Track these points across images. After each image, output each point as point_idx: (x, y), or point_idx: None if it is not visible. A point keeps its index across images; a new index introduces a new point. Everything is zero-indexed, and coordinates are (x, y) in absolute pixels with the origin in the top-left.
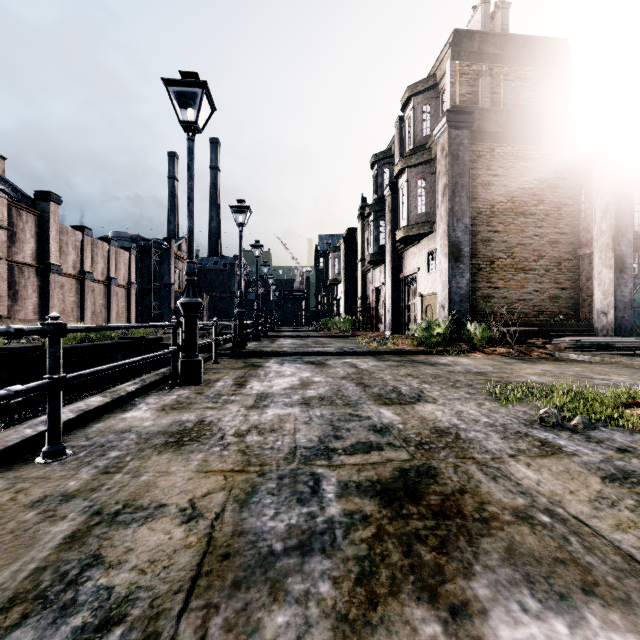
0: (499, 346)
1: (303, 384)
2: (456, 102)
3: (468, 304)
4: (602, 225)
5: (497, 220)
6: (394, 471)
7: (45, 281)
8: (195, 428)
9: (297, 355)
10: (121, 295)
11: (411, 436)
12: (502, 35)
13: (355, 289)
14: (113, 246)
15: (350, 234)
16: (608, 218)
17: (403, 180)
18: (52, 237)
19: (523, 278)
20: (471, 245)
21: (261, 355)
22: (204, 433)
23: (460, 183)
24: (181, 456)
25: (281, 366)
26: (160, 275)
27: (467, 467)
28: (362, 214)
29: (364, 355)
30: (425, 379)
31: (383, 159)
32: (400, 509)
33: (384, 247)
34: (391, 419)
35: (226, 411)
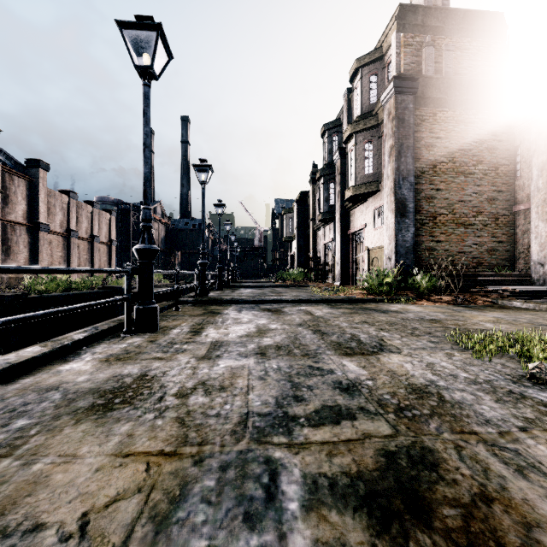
0: (444, 294)
1: (259, 331)
2: (401, 71)
3: (413, 256)
4: (539, 182)
5: (439, 179)
6: (377, 456)
7: (35, 238)
8: (133, 385)
9: (255, 303)
10: (103, 251)
11: (385, 397)
12: (443, 9)
13: (307, 245)
14: (96, 208)
15: (302, 197)
16: (545, 175)
17: (351, 144)
18: (41, 199)
19: (463, 232)
20: (415, 202)
21: (221, 303)
22: (141, 392)
23: (405, 144)
24: (102, 427)
25: (239, 313)
26: (138, 234)
27: (473, 449)
28: (313, 179)
29: (317, 303)
30: (382, 326)
31: (332, 128)
32: (404, 540)
33: (333, 207)
34: (357, 373)
35: (174, 362)
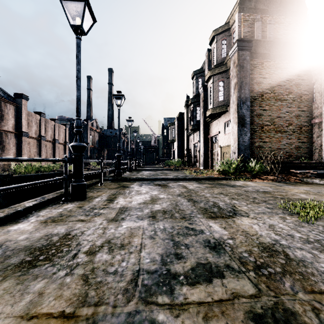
0: (269, 175)
1: (152, 200)
2: (241, 37)
3: (249, 151)
4: None
5: (265, 103)
6: (247, 320)
7: (19, 140)
8: (57, 243)
9: (151, 180)
10: (61, 148)
11: (244, 255)
12: None
13: (183, 145)
14: (56, 123)
15: (180, 116)
16: None
17: (210, 82)
18: (23, 117)
19: (280, 136)
20: (250, 117)
21: (129, 180)
22: (62, 249)
23: (244, 81)
24: (20, 285)
25: (140, 187)
26: None
27: None
28: (187, 104)
29: (190, 180)
30: (232, 196)
31: (198, 73)
32: None
33: (199, 121)
34: (220, 233)
35: (91, 224)
